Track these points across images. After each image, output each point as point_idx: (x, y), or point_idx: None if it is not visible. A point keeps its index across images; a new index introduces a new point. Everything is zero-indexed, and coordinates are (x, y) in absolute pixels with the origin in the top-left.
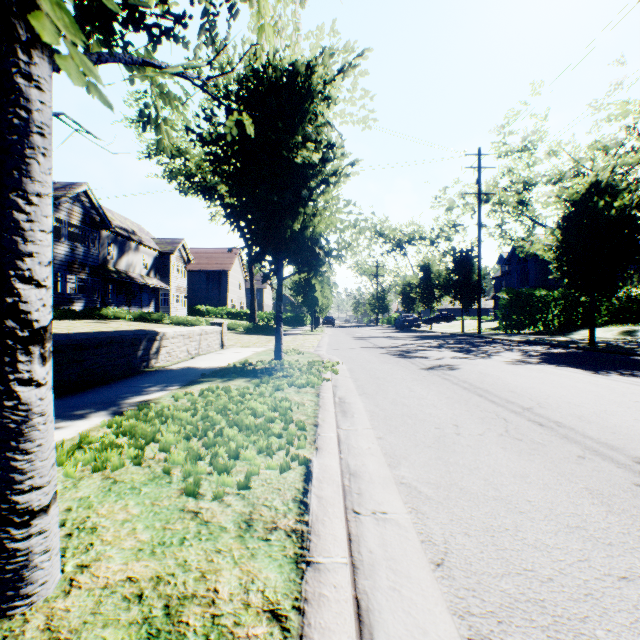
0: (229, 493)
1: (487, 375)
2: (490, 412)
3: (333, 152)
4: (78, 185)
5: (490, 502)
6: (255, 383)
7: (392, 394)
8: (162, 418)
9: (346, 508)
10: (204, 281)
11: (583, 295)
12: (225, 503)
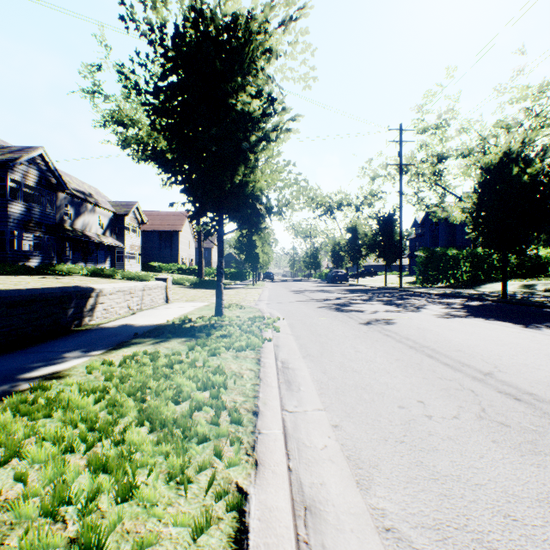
0: None
1: (426, 330)
2: (451, 380)
3: (274, 109)
4: (34, 149)
5: None
6: (189, 346)
7: (338, 356)
8: (50, 408)
9: None
10: (157, 240)
11: (496, 253)
12: None
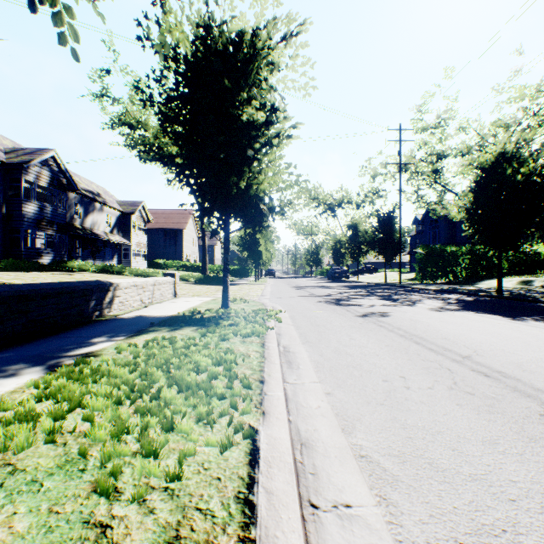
0: (154, 488)
1: (418, 322)
2: (432, 361)
3: (276, 116)
4: (46, 151)
5: (470, 484)
6: (201, 333)
7: (334, 342)
8: (96, 376)
9: (301, 499)
10: (162, 238)
11: (492, 250)
12: (146, 507)
